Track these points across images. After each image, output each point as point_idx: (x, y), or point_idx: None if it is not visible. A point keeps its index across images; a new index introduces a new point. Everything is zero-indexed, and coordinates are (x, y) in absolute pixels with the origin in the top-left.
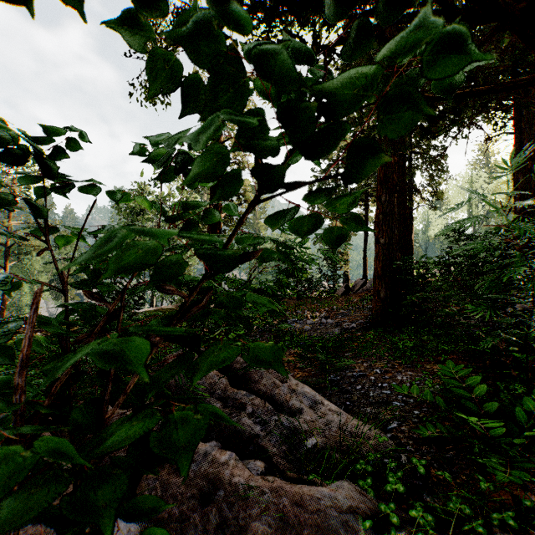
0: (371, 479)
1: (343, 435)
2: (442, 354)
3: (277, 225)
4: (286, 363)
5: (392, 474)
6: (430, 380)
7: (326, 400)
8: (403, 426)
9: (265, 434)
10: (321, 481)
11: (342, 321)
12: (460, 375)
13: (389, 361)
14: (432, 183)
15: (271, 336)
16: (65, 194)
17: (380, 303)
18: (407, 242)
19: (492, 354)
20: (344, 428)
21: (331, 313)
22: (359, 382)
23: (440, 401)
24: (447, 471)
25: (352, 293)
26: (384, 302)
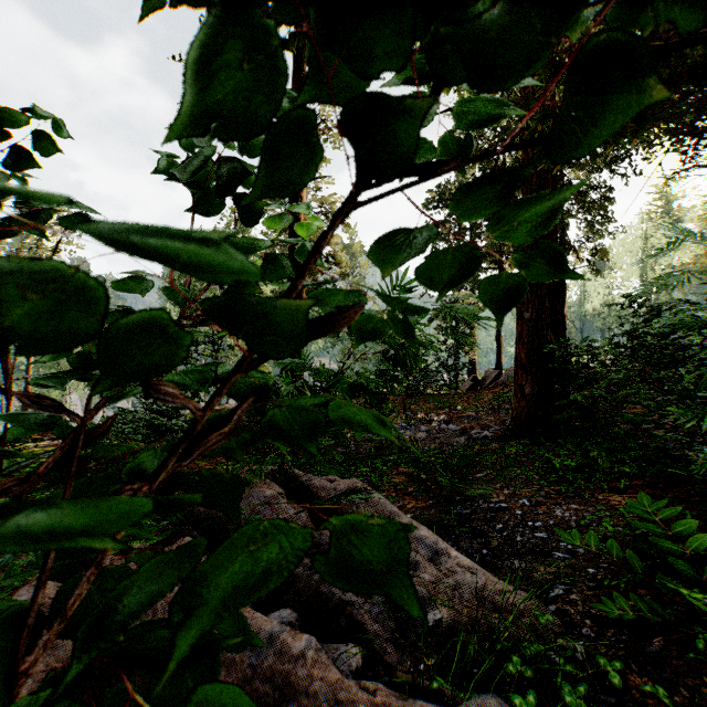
0: (534, 694)
1: (483, 608)
2: (621, 479)
3: (384, 258)
4: (392, 486)
5: (569, 687)
6: (609, 521)
7: (453, 550)
8: (573, 594)
9: (362, 601)
10: (452, 691)
11: (469, 427)
12: (661, 517)
13: (542, 487)
14: (593, 237)
15: (371, 447)
16: (35, 229)
17: (525, 402)
18: (559, 317)
19: (705, 482)
20: (483, 595)
21: (454, 416)
22: (500, 518)
23: (634, 558)
24: (654, 677)
25: (481, 389)
26: (531, 401)
